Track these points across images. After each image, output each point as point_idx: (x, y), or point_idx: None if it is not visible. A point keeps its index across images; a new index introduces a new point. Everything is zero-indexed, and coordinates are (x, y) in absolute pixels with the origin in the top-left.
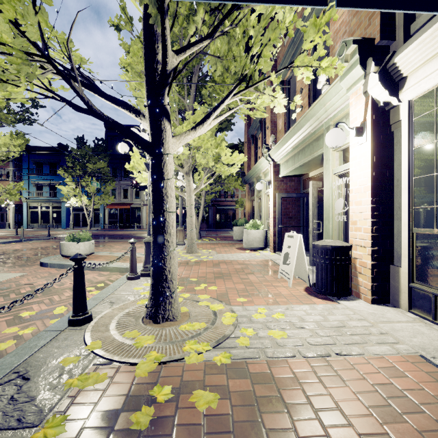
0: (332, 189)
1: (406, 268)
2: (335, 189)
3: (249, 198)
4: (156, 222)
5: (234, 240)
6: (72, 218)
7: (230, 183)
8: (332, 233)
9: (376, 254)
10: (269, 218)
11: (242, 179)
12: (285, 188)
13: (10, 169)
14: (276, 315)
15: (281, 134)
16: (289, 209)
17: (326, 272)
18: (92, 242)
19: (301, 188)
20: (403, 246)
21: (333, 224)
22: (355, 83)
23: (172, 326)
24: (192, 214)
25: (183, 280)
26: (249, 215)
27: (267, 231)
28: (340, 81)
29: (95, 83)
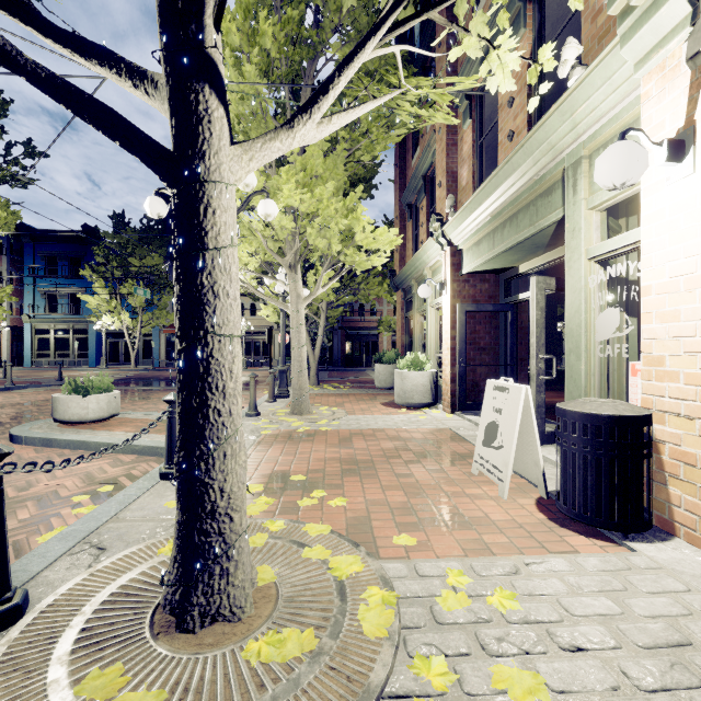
0: (587, 291)
1: None
2: (592, 289)
3: (403, 315)
4: (185, 361)
5: (377, 388)
6: (105, 350)
7: (369, 289)
8: (587, 380)
9: None
10: (443, 350)
11: (391, 282)
12: (473, 295)
13: (3, 268)
14: (498, 599)
15: (466, 194)
16: (479, 334)
17: (595, 472)
18: (114, 395)
19: (502, 295)
20: None
21: (588, 362)
22: (662, 43)
23: (224, 645)
24: (301, 342)
25: (276, 478)
26: (403, 345)
27: (437, 374)
28: (621, 44)
29: (33, 5)
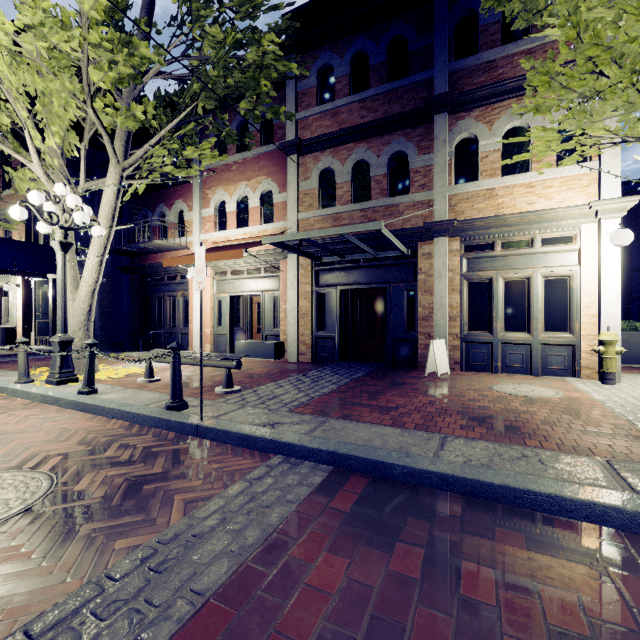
0: (14, 304)
1: (34, 332)
2: (15, 303)
3: None
4: None
5: None
6: None
7: None
8: (14, 323)
9: (25, 329)
10: None
11: None
12: None
13: None
14: None
15: None
16: None
17: (4, 337)
18: None
19: (3, 296)
20: (34, 325)
21: (14, 319)
22: None
23: None
24: None
25: None
26: None
27: None
28: None
29: None
